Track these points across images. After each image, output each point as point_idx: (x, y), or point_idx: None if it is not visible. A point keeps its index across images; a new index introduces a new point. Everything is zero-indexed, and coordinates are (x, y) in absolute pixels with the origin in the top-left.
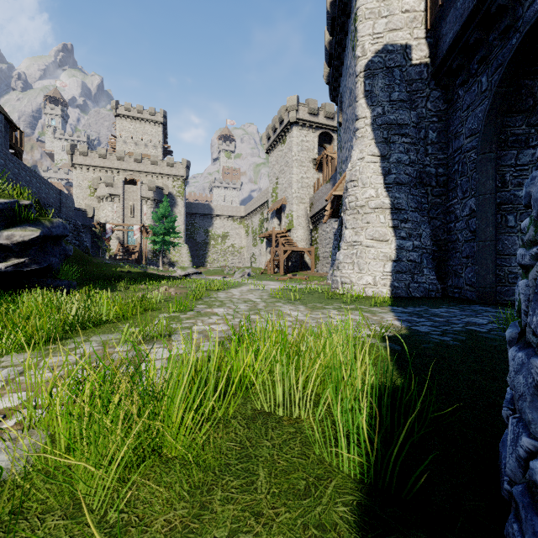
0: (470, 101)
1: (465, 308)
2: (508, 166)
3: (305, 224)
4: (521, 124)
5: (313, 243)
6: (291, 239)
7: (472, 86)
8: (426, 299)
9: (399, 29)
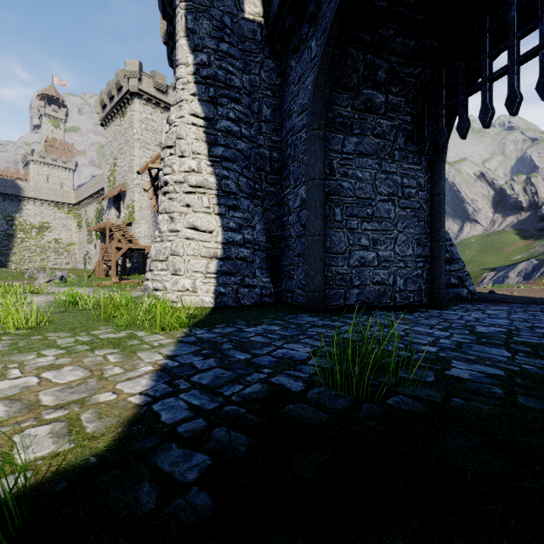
0: (301, 72)
1: (291, 321)
2: (335, 151)
3: (150, 218)
4: (347, 105)
5: None
6: (131, 235)
7: (303, 54)
8: (254, 308)
9: None
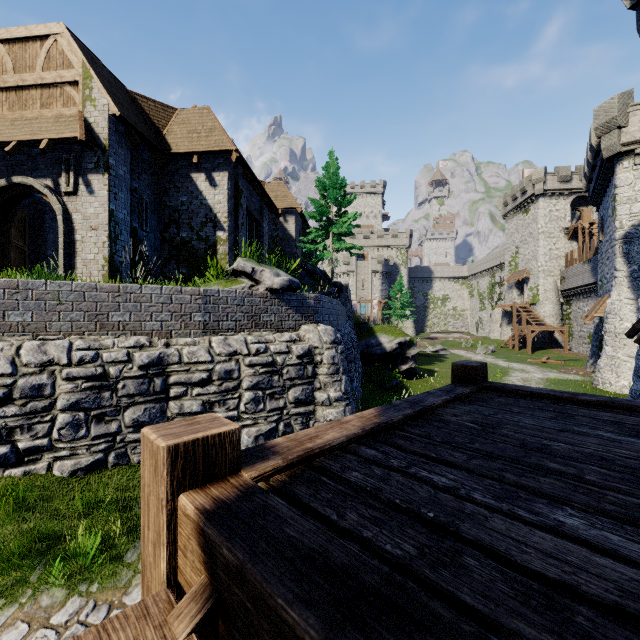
0: None
1: None
2: None
3: (554, 299)
4: None
5: (564, 317)
6: (536, 315)
7: None
8: None
9: None
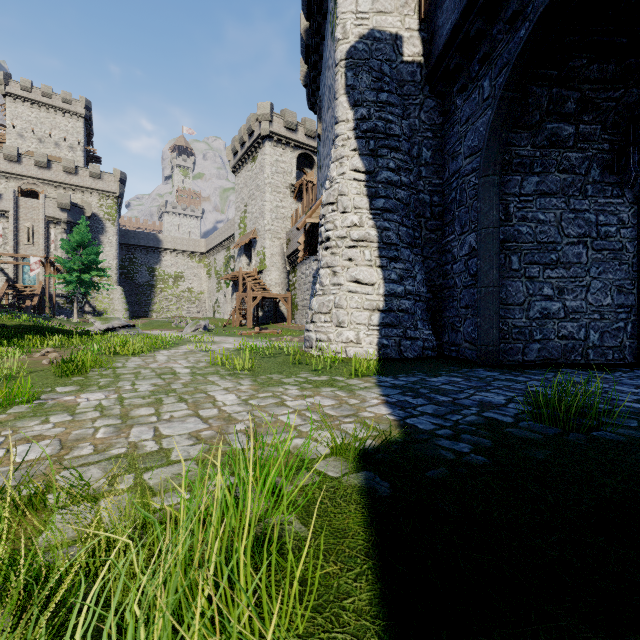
0: (470, 112)
1: (469, 374)
2: (512, 194)
3: (281, 265)
4: (526, 144)
5: (290, 288)
6: (263, 283)
7: (472, 93)
8: (421, 361)
9: (388, 13)
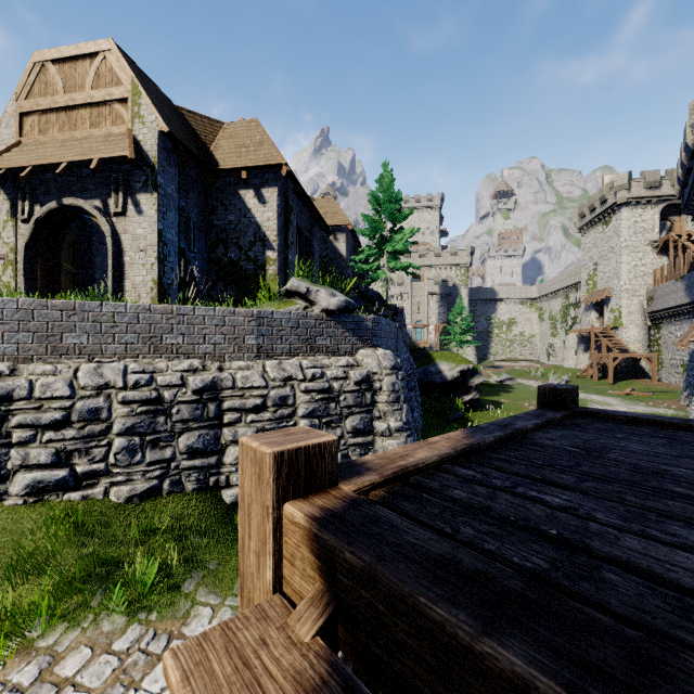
0: None
1: None
2: None
3: (640, 322)
4: None
5: (651, 343)
6: (619, 340)
7: None
8: None
9: None
